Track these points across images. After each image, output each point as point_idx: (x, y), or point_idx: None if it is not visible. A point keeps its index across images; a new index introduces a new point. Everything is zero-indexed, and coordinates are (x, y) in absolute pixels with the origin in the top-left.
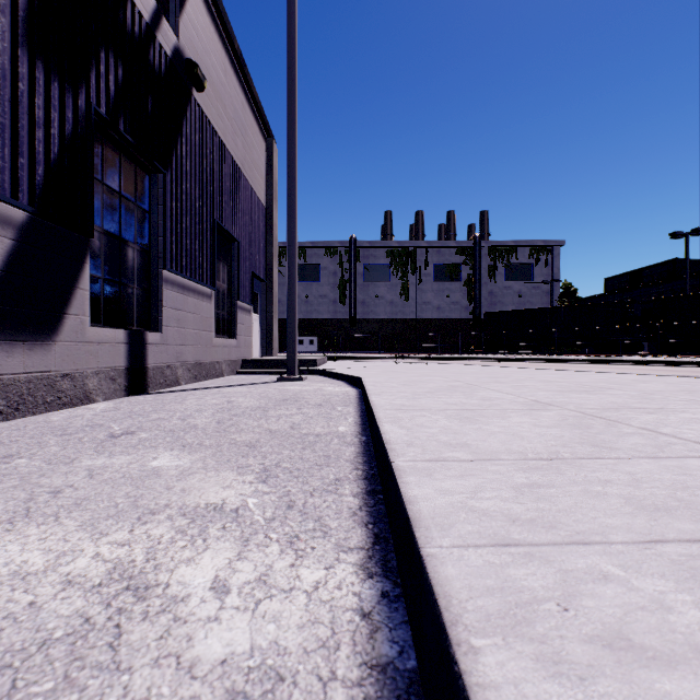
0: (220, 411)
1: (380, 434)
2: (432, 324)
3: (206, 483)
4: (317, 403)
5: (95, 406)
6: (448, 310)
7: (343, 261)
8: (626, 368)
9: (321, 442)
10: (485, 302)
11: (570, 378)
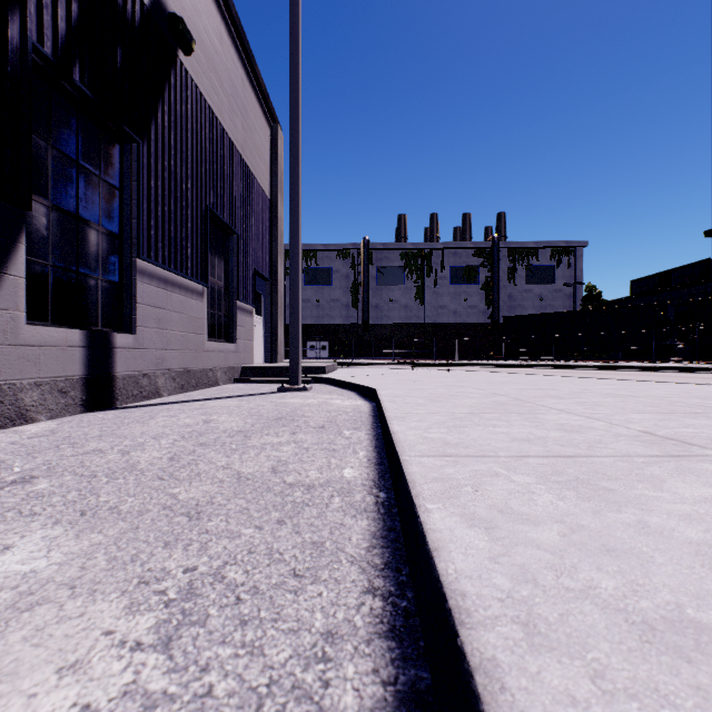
0: (185, 438)
1: (424, 542)
2: (448, 329)
3: (33, 650)
4: (319, 423)
5: (30, 428)
6: (465, 314)
7: (356, 264)
8: (667, 375)
9: (311, 505)
10: (503, 306)
11: (638, 391)
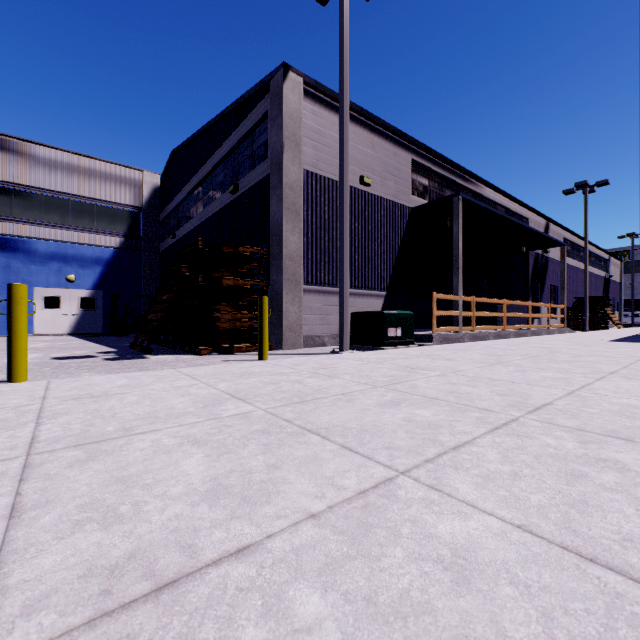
0: None
1: None
2: None
3: None
4: None
5: None
6: None
7: None
8: None
9: None
10: None
11: None
